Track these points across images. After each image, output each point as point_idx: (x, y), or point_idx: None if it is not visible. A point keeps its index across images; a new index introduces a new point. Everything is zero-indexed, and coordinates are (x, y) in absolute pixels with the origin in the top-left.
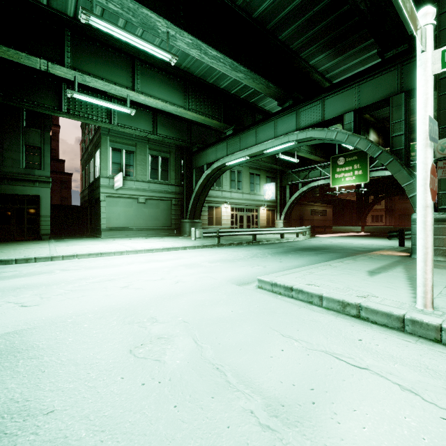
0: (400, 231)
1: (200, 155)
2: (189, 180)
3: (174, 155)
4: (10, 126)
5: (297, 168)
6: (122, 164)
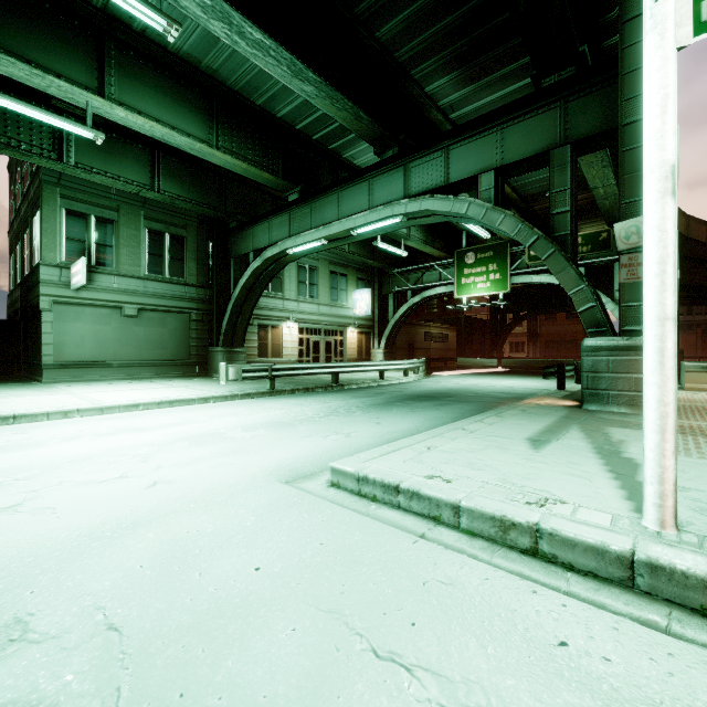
0: (559, 366)
1: (243, 234)
2: (223, 278)
3: (195, 232)
4: None
5: (405, 267)
6: (88, 242)
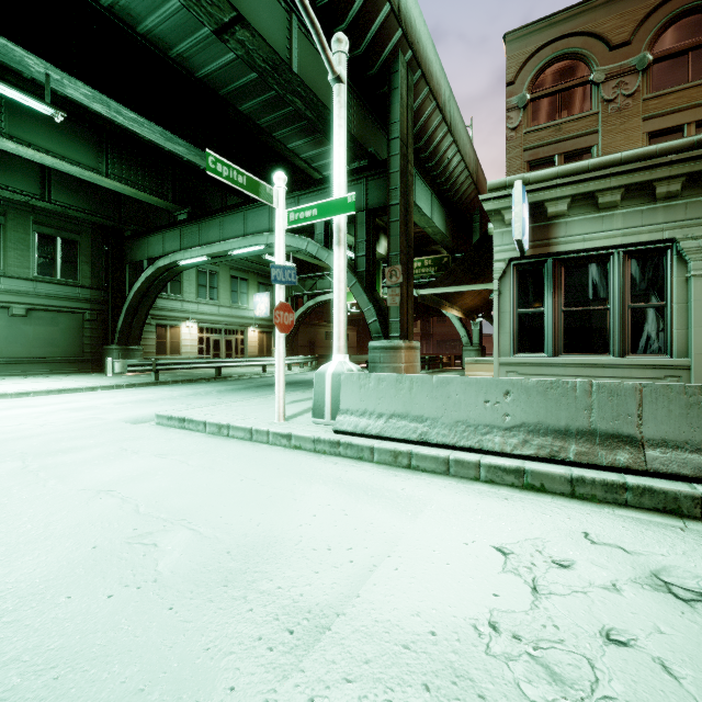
0: None
1: (138, 242)
2: (119, 281)
3: (90, 237)
4: None
5: (303, 273)
6: None
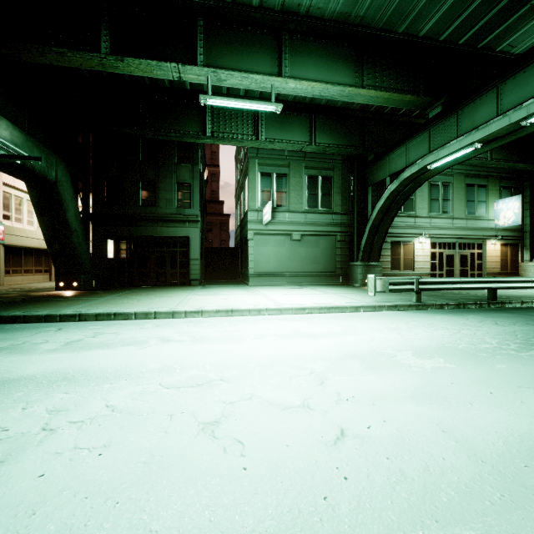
0: None
1: (379, 164)
2: (361, 204)
3: (339, 171)
4: (164, 165)
5: None
6: (272, 191)
